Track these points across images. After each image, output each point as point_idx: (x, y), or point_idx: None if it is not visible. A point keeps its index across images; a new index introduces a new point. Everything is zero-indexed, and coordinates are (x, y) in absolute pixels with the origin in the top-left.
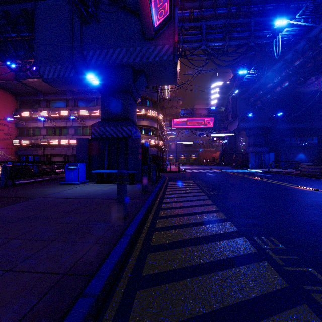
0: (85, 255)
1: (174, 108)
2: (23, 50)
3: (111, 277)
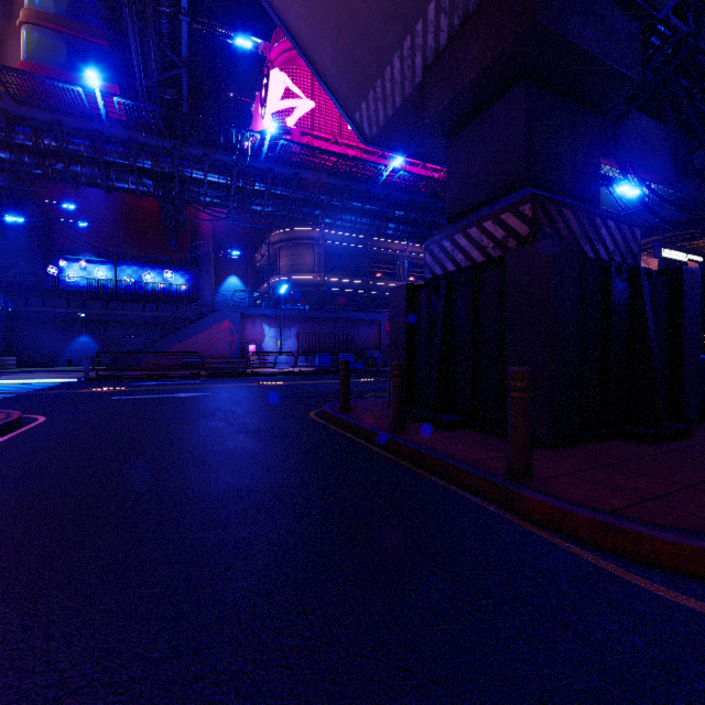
0: None
1: None
2: None
3: None
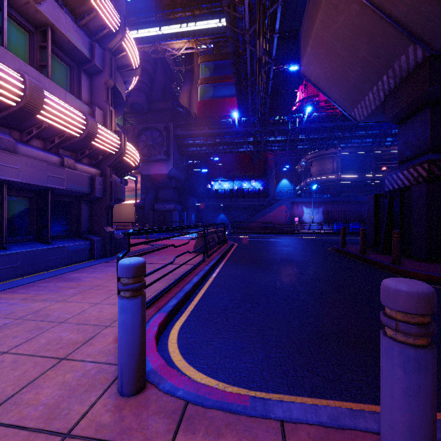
0: None
1: None
2: None
3: None
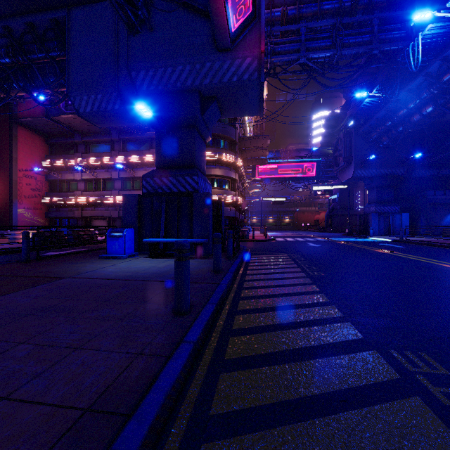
0: (121, 376)
1: (259, 151)
2: (54, 75)
3: (160, 418)
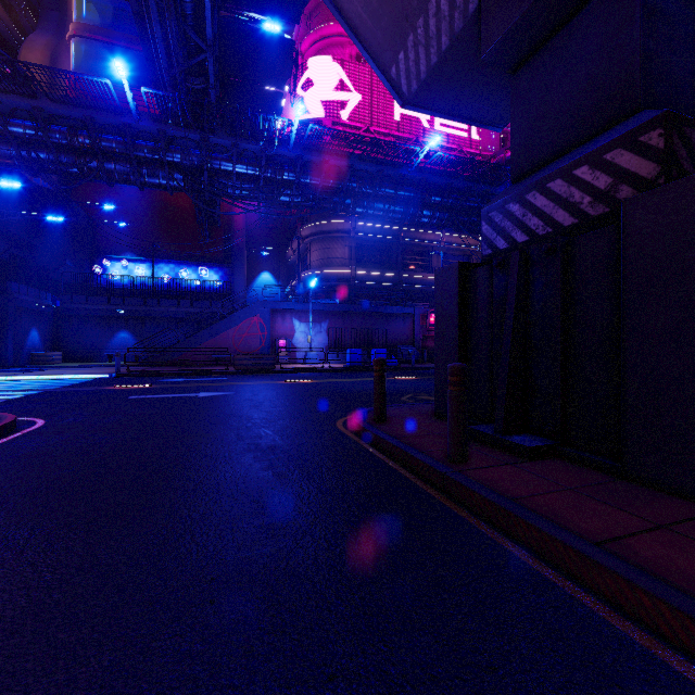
0: None
1: None
2: None
3: None
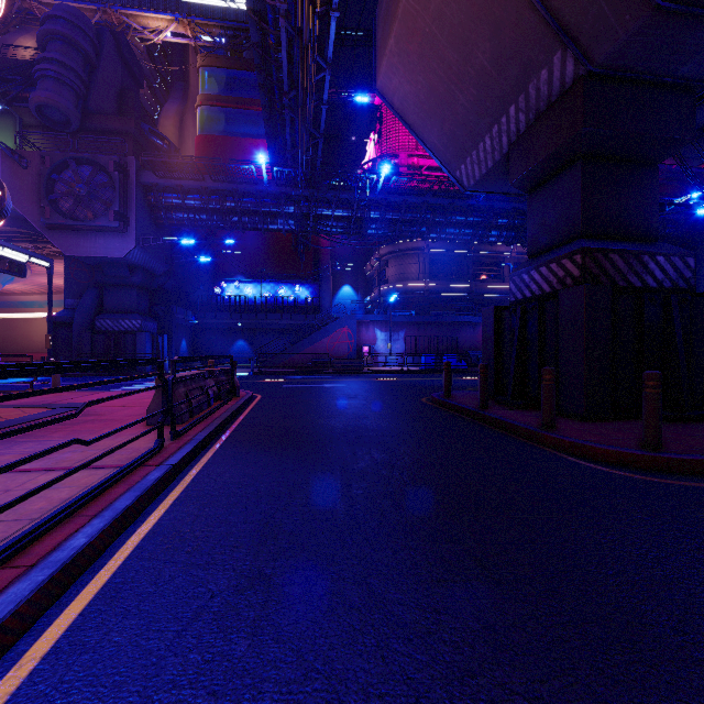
0: None
1: None
2: None
3: None
